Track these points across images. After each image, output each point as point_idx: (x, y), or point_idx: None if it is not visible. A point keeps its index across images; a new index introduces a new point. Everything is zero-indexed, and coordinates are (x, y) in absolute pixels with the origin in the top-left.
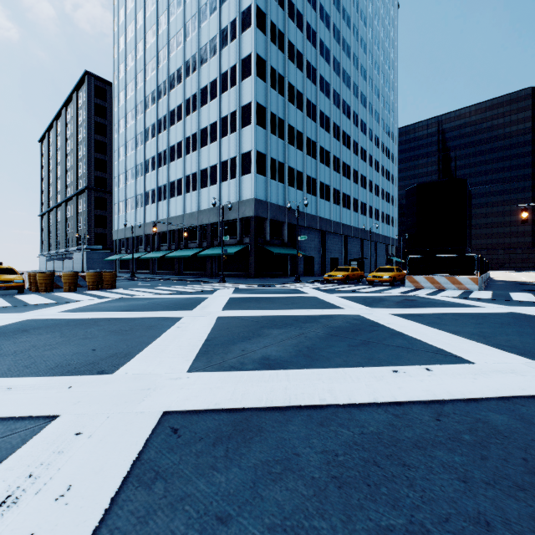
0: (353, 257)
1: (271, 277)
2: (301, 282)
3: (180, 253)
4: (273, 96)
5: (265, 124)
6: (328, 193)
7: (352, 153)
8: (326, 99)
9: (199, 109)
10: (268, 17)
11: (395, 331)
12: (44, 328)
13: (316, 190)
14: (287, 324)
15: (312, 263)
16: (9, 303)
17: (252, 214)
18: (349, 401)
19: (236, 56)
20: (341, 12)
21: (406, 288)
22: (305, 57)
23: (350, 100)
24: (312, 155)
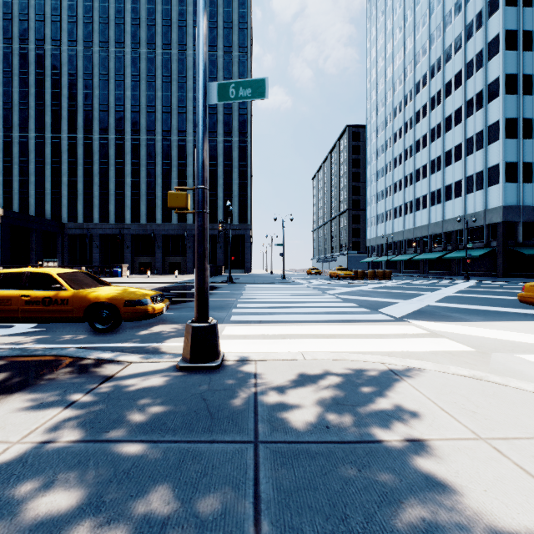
0: None
1: (525, 277)
2: None
3: (426, 256)
4: (528, 102)
5: (516, 134)
6: None
7: None
8: None
9: (443, 135)
10: (520, 31)
11: None
12: (395, 287)
13: None
14: (495, 292)
15: None
16: (362, 282)
17: (500, 220)
18: (493, 297)
19: (481, 83)
20: None
21: None
22: None
23: None
24: None
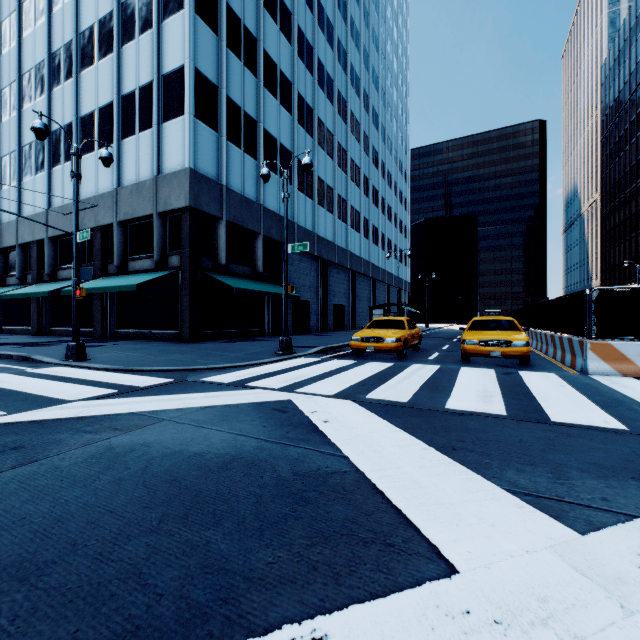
0: (362, 305)
1: (230, 338)
2: (295, 356)
3: (32, 289)
4: None
5: (216, 24)
6: (330, 200)
7: (362, 149)
8: (328, 46)
9: None
10: None
11: None
12: None
13: (313, 189)
14: None
15: (306, 312)
16: None
17: (185, 203)
18: None
19: None
20: None
21: (631, 383)
22: None
23: (360, 70)
24: (306, 128)
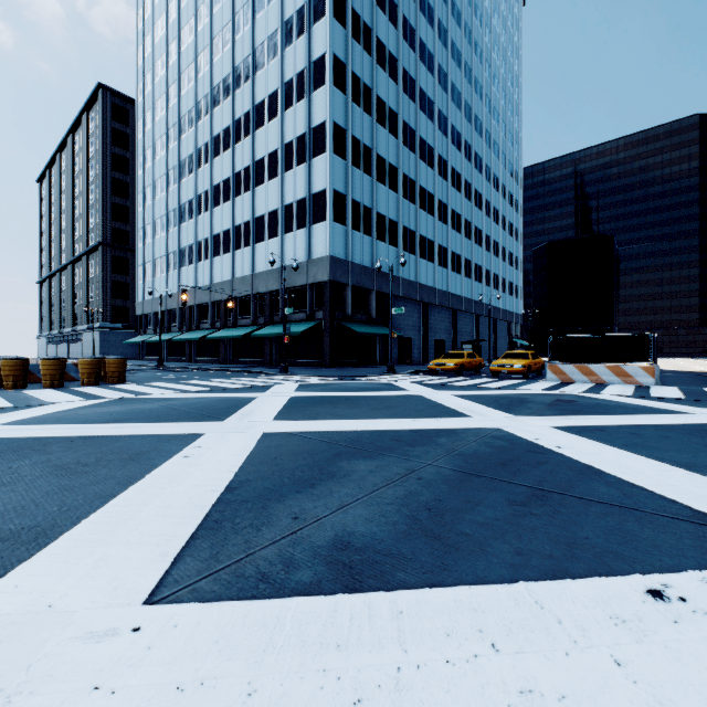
0: (464, 339)
1: (353, 366)
2: (396, 374)
3: (228, 333)
4: (357, 114)
5: (345, 153)
6: (431, 251)
7: (463, 197)
8: (429, 122)
9: (253, 132)
10: (350, 3)
11: (580, 464)
12: None
13: (415, 246)
14: (381, 449)
15: (409, 347)
16: None
17: (327, 278)
18: None
19: (304, 58)
20: (449, 5)
21: (549, 382)
22: (400, 62)
23: (461, 126)
24: (409, 199)
